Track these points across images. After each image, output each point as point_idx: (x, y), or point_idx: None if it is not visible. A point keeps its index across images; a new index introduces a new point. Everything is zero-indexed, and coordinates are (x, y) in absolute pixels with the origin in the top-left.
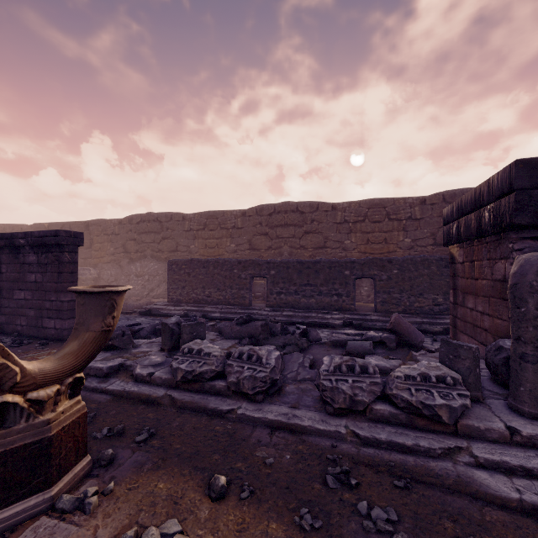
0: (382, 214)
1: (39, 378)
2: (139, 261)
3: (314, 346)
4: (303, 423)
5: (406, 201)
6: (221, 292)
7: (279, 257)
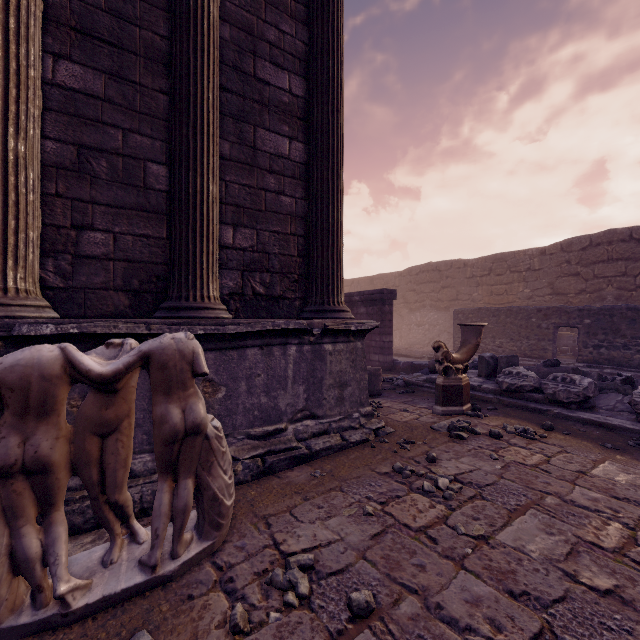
0: None
1: (456, 360)
2: (419, 310)
3: None
4: (612, 422)
5: None
6: (515, 342)
7: (598, 303)
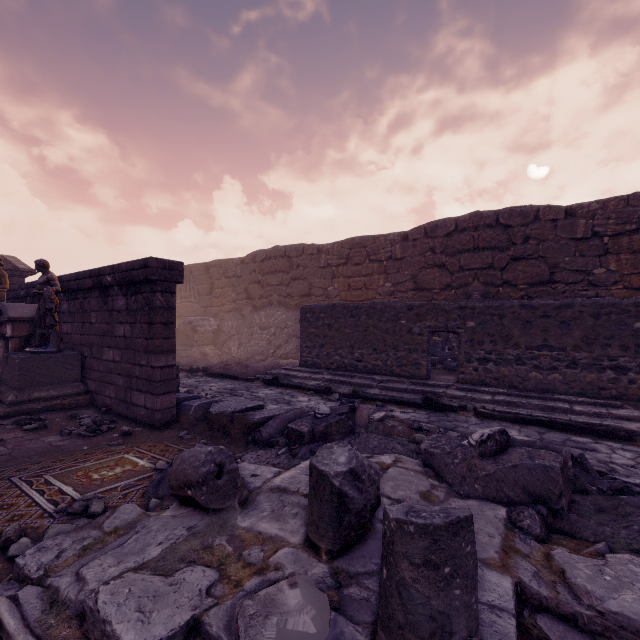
0: None
1: None
2: (264, 308)
3: None
4: None
5: None
6: (379, 354)
7: (464, 300)
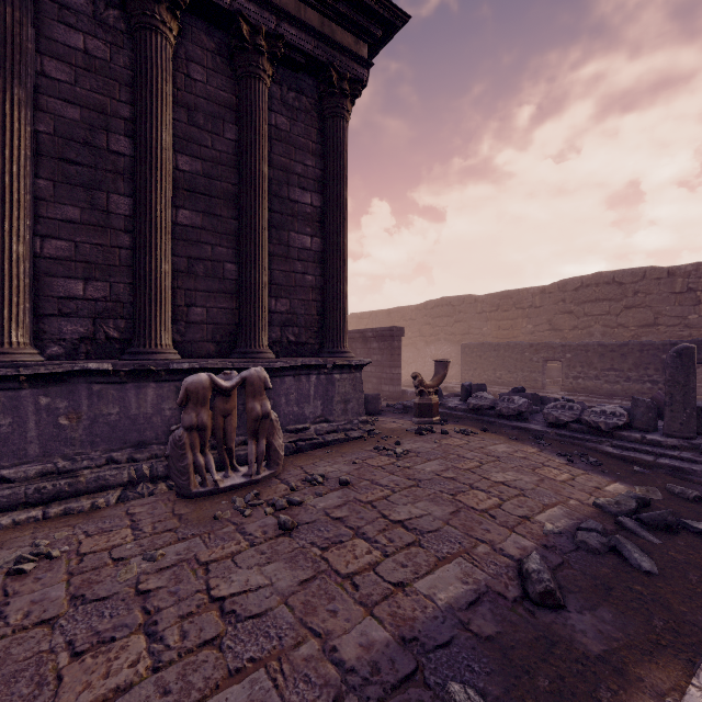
0: None
1: (429, 386)
2: (434, 344)
3: None
4: (530, 427)
5: None
6: (512, 374)
7: (587, 338)
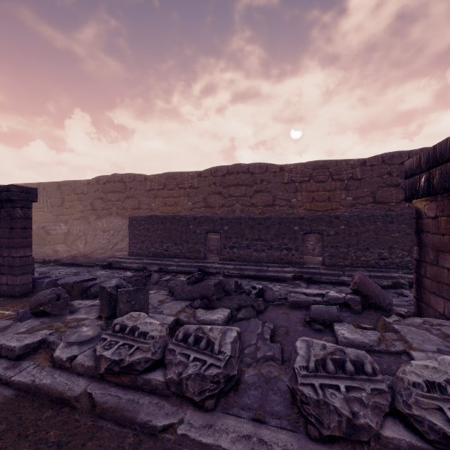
0: (325, 175)
1: None
2: (106, 217)
3: (272, 308)
4: None
5: (348, 162)
6: (178, 246)
7: (232, 214)
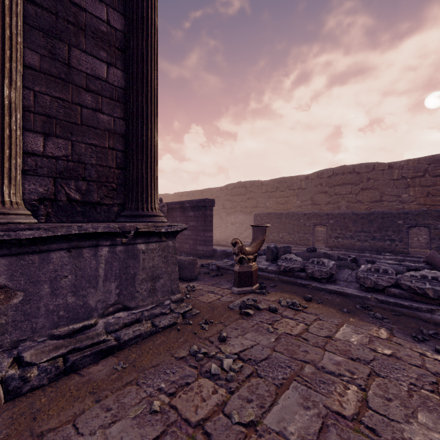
0: None
1: (248, 252)
2: (233, 214)
3: None
4: (347, 291)
5: None
6: (291, 235)
7: (337, 210)
